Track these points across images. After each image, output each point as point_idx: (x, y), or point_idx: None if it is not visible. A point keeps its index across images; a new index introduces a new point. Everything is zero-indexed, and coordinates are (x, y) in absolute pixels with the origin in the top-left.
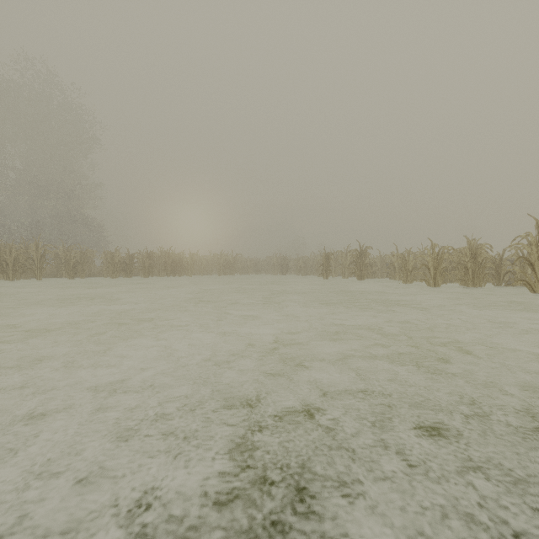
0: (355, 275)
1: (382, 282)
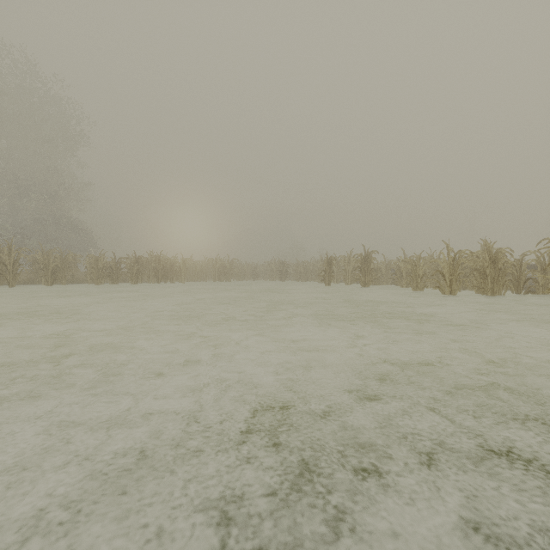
0: (360, 282)
1: (387, 289)
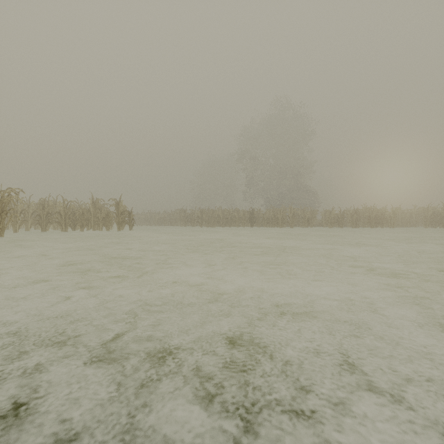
0: None
1: None
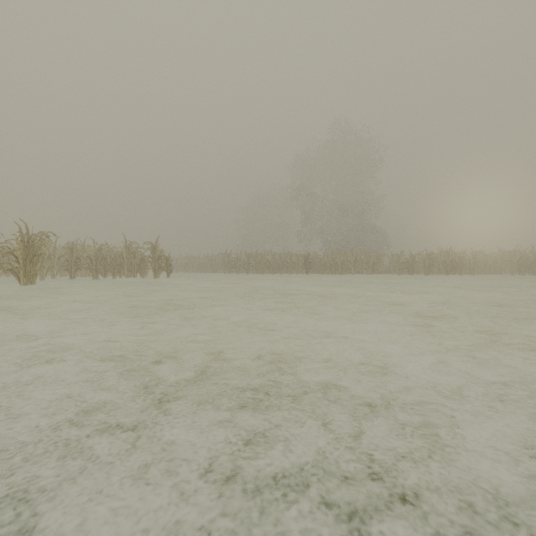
0: None
1: None
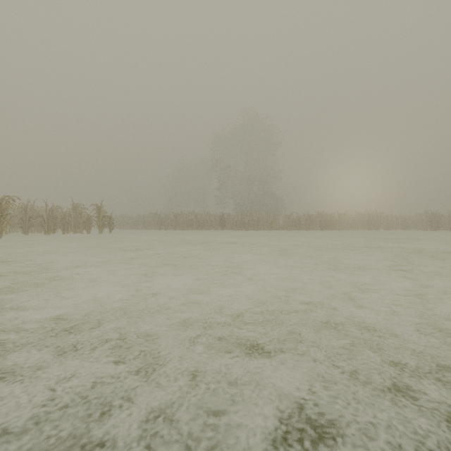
0: None
1: None
